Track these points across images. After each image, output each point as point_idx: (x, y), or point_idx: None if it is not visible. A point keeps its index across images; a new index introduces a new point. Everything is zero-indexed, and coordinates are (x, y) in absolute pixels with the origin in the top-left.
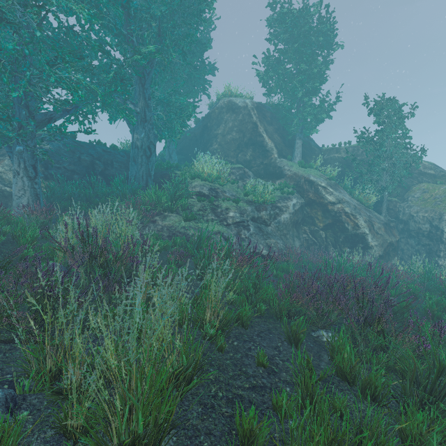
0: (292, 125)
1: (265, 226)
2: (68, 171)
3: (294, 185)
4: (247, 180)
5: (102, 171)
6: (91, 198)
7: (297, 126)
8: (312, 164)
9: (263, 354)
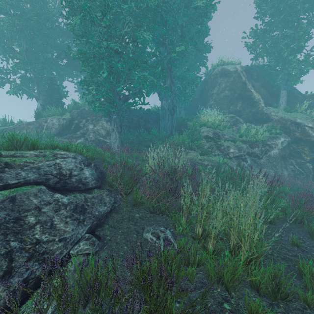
0: (277, 80)
1: (258, 159)
2: (127, 126)
3: (281, 127)
4: (239, 125)
5: (144, 125)
6: (142, 142)
7: (282, 80)
8: (297, 108)
9: (296, 239)
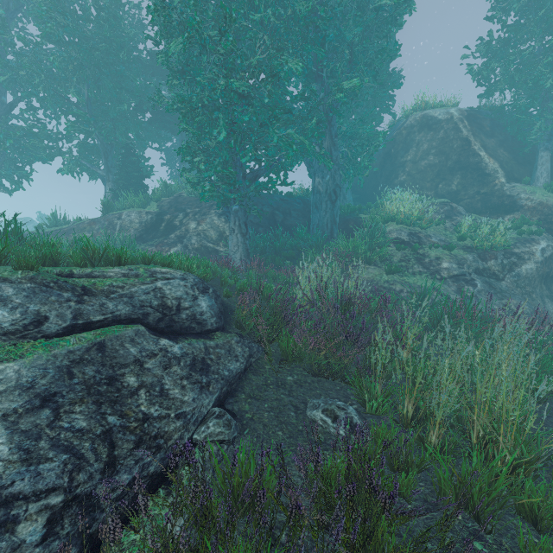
0: (531, 132)
1: (496, 281)
2: (254, 224)
3: (539, 221)
4: (456, 218)
5: (282, 221)
6: (280, 251)
7: (542, 131)
8: None
9: None
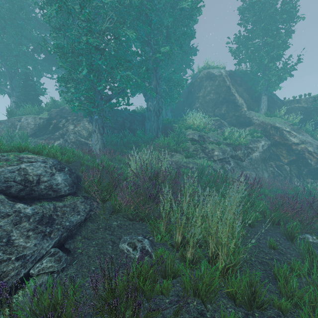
0: (258, 85)
1: (241, 162)
2: (111, 128)
3: (261, 131)
4: (223, 128)
5: (129, 126)
6: (126, 144)
7: (263, 85)
8: (276, 113)
9: (273, 242)
